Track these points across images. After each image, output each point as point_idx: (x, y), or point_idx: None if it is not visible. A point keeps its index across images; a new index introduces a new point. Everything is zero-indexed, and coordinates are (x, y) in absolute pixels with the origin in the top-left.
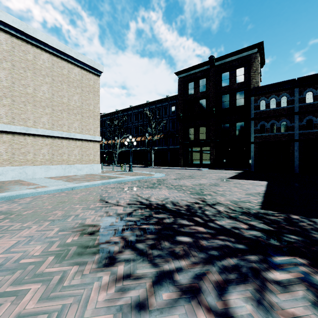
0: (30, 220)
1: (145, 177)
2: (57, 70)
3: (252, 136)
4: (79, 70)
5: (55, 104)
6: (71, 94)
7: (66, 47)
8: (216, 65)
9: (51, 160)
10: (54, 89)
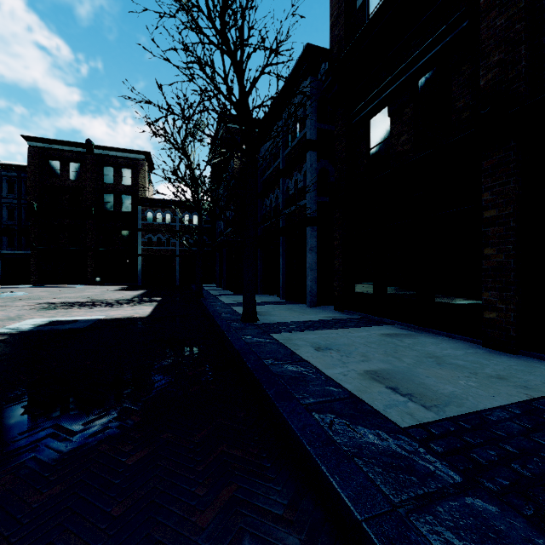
0: None
1: (3, 294)
2: None
3: (140, 248)
4: None
5: None
6: None
7: None
8: (96, 153)
9: None
10: None
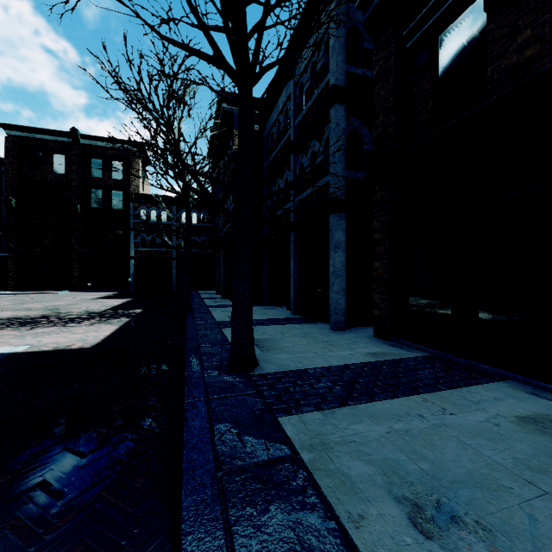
0: None
1: None
2: None
3: (132, 250)
4: None
5: None
6: None
7: None
8: (83, 144)
9: None
10: None
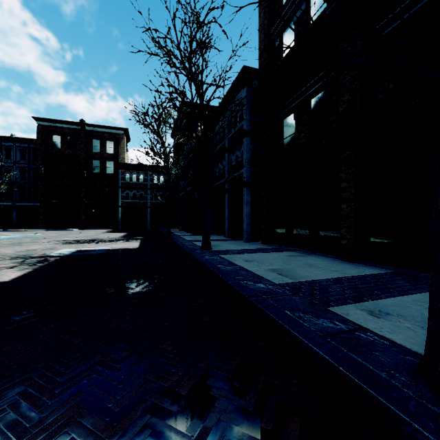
0: (23, 246)
1: (28, 235)
2: None
3: (120, 201)
4: None
5: None
6: None
7: None
8: (87, 130)
9: None
10: None
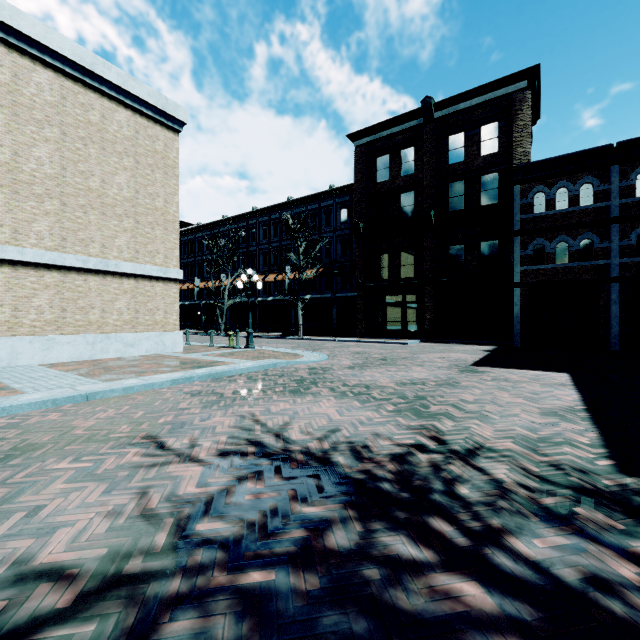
0: None
1: (281, 362)
2: (74, 111)
3: (517, 270)
4: (130, 116)
5: (69, 192)
6: (109, 170)
7: (96, 60)
8: (437, 119)
9: (59, 324)
10: (68, 155)
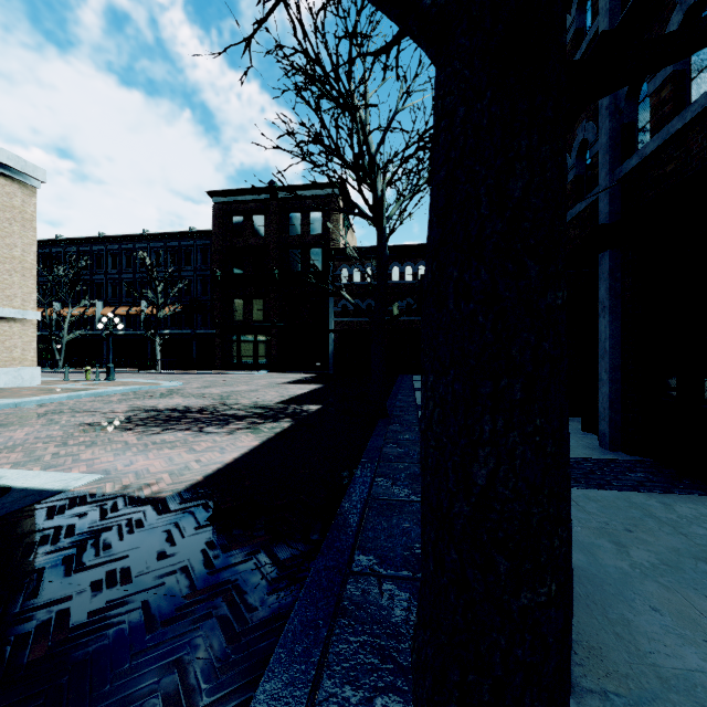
0: (10, 427)
1: (145, 386)
2: None
3: (331, 321)
4: None
5: None
6: None
7: None
8: (281, 198)
9: None
10: None
